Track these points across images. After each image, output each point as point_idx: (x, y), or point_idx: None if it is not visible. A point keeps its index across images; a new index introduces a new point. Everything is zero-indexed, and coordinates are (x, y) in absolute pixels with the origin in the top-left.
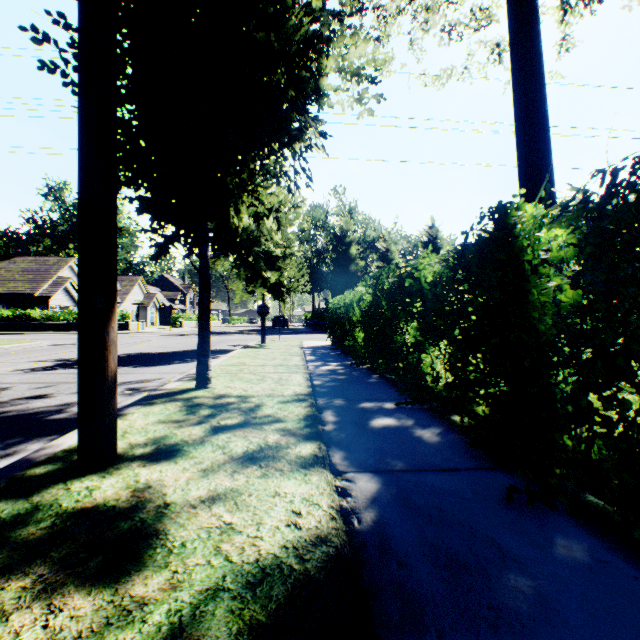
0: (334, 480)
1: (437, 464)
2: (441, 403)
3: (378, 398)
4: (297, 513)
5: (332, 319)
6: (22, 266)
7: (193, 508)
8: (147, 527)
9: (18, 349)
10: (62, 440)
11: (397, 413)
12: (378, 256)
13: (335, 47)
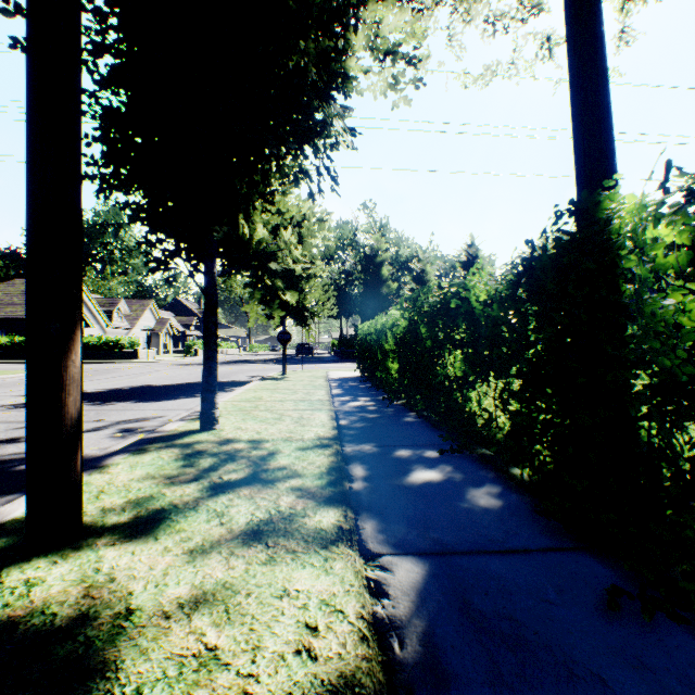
0: (365, 568)
1: (501, 542)
2: (494, 450)
3: (417, 443)
4: (312, 628)
5: (361, 347)
6: (22, 289)
7: (165, 619)
8: (92, 655)
9: (9, 381)
10: (18, 503)
11: (441, 464)
12: (412, 277)
13: (365, 16)
